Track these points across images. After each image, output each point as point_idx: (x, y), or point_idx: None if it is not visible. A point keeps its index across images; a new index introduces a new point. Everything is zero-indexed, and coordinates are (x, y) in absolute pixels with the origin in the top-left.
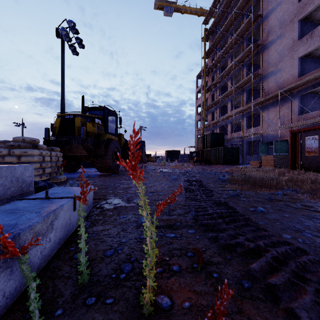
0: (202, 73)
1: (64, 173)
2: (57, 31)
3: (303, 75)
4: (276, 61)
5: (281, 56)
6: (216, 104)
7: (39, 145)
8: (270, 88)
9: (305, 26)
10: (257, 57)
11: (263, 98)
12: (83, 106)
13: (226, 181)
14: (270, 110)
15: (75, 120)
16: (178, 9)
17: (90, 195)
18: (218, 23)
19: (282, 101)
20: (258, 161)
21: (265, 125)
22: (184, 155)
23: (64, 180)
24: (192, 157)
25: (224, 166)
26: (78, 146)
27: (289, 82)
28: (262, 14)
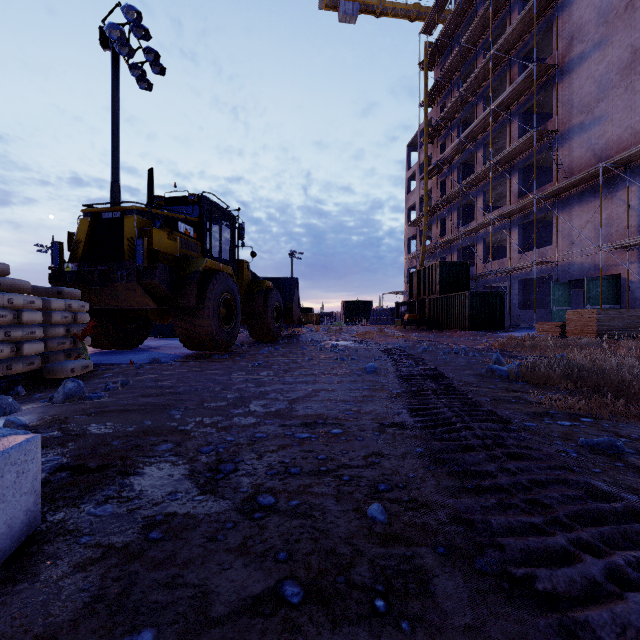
0: (420, 137)
1: (108, 352)
2: (103, 33)
3: None
4: (591, 99)
5: (602, 87)
6: (450, 202)
7: (5, 281)
8: (576, 161)
9: None
10: (544, 96)
11: (561, 183)
12: (150, 194)
13: (513, 379)
14: (576, 210)
15: (124, 222)
16: (368, 7)
17: (9, 485)
18: (454, 28)
19: (606, 189)
20: (556, 323)
21: (564, 244)
22: (382, 310)
23: (85, 373)
24: (400, 315)
25: (474, 333)
26: (131, 285)
27: (623, 144)
28: None
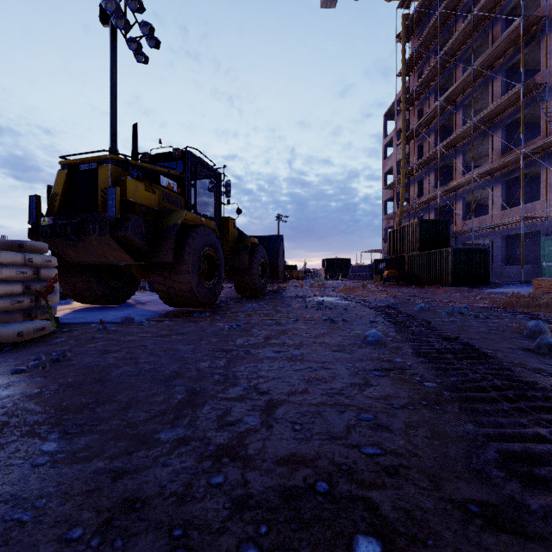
0: (397, 106)
1: (94, 307)
2: (103, 10)
3: None
4: None
5: None
6: (427, 164)
7: None
8: None
9: None
10: (530, 51)
11: None
12: (134, 149)
13: None
14: None
15: (98, 172)
16: None
17: None
18: None
19: None
20: None
21: None
22: (361, 266)
23: (39, 336)
24: (378, 271)
25: (460, 289)
26: (104, 239)
27: None
28: None
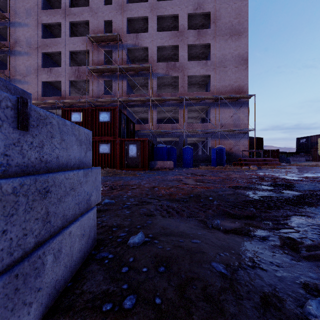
0: None
1: None
2: None
3: (46, 95)
4: (24, 73)
5: (28, 71)
6: None
7: None
8: None
9: (47, 59)
10: (4, 56)
11: None
12: None
13: None
14: None
15: None
16: None
17: None
18: None
19: None
20: None
21: None
22: None
23: None
24: None
25: None
26: None
27: (35, 97)
28: (9, 18)
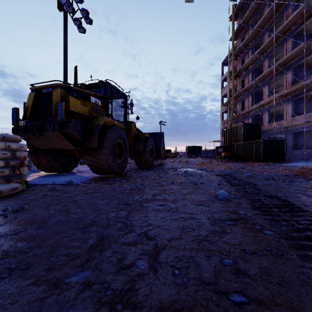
0: (229, 58)
1: (52, 174)
2: (59, 2)
3: None
4: None
5: None
6: (247, 91)
7: None
8: None
9: None
10: (309, 23)
11: None
12: (75, 81)
13: None
14: None
15: (52, 93)
16: None
17: None
18: None
19: None
20: None
21: None
22: (208, 150)
23: (13, 193)
24: (218, 153)
25: (268, 164)
26: (56, 133)
27: None
28: None
